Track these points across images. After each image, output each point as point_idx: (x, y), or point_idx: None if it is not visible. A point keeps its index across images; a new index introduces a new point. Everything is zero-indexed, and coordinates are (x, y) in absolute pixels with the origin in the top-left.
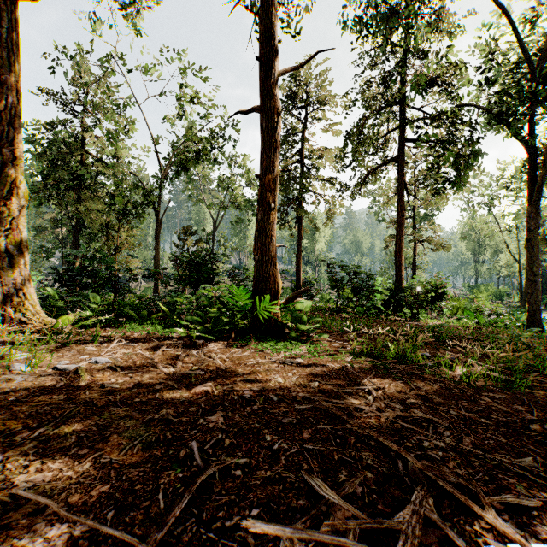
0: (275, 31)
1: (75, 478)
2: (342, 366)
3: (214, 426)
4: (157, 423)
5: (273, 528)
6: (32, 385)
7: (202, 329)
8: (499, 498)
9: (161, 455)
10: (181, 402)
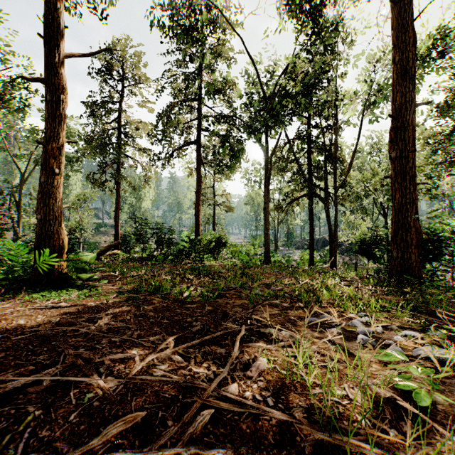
0: (61, 17)
1: None
2: (100, 303)
3: None
4: None
5: None
6: None
7: None
8: (106, 358)
9: None
10: None
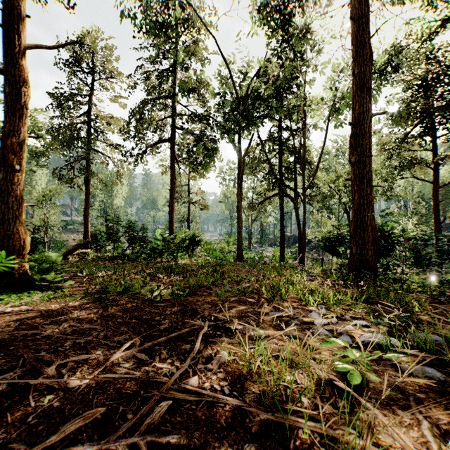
0: (22, 6)
1: None
2: (65, 304)
3: None
4: None
5: None
6: None
7: None
8: (68, 360)
9: None
10: None
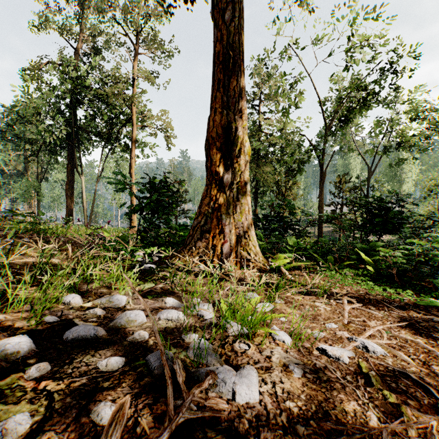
0: None
1: None
2: None
3: None
4: None
5: None
6: (324, 398)
7: None
8: None
9: None
10: None
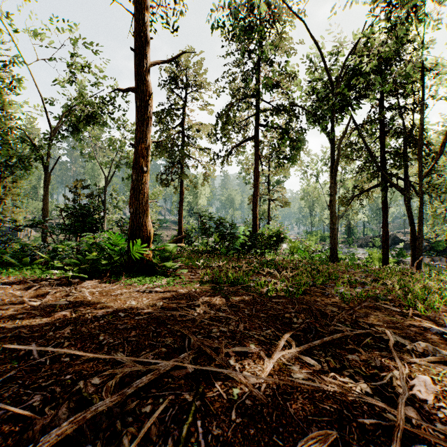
0: (148, 30)
1: None
2: (189, 290)
3: (61, 335)
4: (9, 339)
5: (23, 347)
6: None
7: (79, 270)
8: (231, 349)
9: (6, 357)
10: (38, 324)
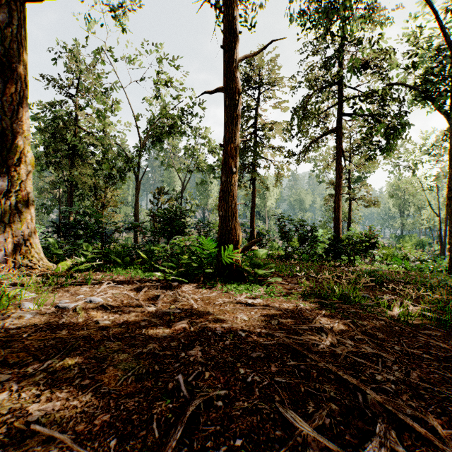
0: (236, 23)
1: (80, 407)
2: (295, 305)
3: (194, 359)
4: (146, 356)
5: None
6: (39, 321)
7: (176, 273)
8: None
9: (152, 386)
10: (164, 338)
